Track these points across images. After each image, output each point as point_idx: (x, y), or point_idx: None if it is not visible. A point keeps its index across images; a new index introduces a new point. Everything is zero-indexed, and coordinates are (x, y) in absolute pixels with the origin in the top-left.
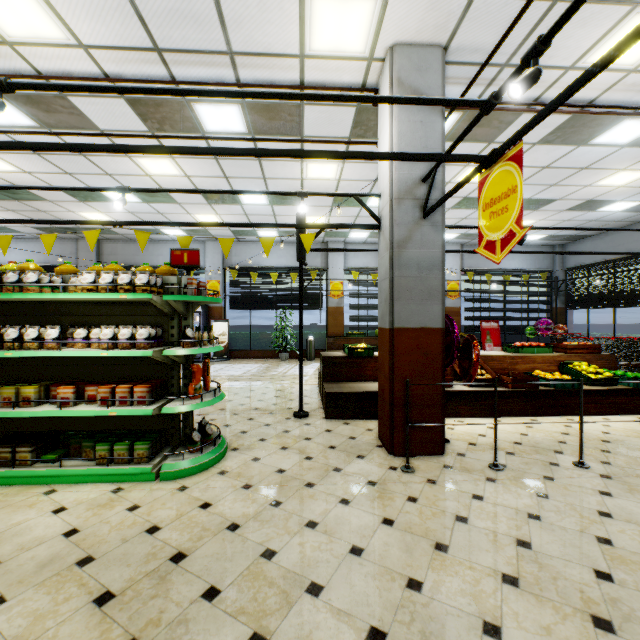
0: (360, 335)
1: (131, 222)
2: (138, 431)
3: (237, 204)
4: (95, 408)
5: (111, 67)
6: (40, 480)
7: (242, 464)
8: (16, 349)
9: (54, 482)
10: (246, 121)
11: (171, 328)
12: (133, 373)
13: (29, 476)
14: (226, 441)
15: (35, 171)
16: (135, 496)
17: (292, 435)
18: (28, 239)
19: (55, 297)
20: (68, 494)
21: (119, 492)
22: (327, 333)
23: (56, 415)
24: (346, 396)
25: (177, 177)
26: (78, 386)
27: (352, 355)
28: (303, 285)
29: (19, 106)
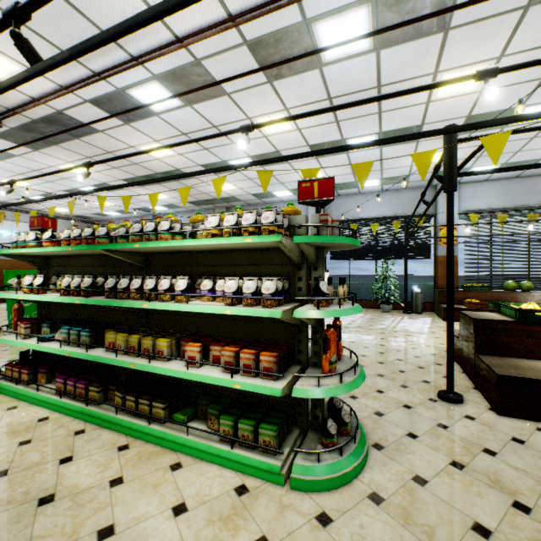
0: (483, 288)
1: (253, 162)
2: (262, 402)
3: (343, 153)
4: (218, 374)
5: (235, 3)
6: (169, 444)
7: (400, 486)
8: (153, 300)
9: (181, 450)
10: (373, 29)
11: (297, 280)
12: (256, 331)
13: (161, 437)
14: (364, 432)
15: (185, 152)
16: (262, 513)
17: (456, 436)
18: (185, 212)
19: (181, 244)
20: (191, 477)
21: (243, 495)
22: (436, 285)
23: (182, 377)
24: (534, 385)
25: (289, 133)
26: (204, 342)
27: (524, 320)
28: (408, 233)
29: (169, 87)
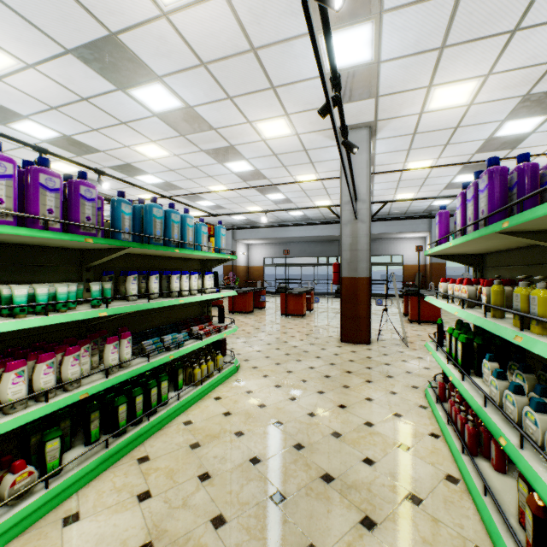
0: None
1: None
2: None
3: None
4: None
5: None
6: None
7: None
8: None
9: None
10: None
11: None
12: None
13: None
14: None
15: None
16: None
17: None
18: None
19: None
20: None
21: None
22: None
23: None
24: None
25: None
26: None
27: None
28: None
29: None
